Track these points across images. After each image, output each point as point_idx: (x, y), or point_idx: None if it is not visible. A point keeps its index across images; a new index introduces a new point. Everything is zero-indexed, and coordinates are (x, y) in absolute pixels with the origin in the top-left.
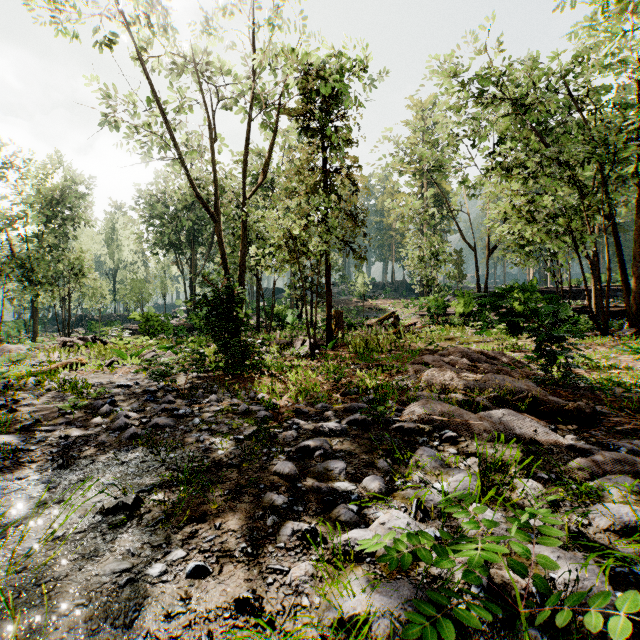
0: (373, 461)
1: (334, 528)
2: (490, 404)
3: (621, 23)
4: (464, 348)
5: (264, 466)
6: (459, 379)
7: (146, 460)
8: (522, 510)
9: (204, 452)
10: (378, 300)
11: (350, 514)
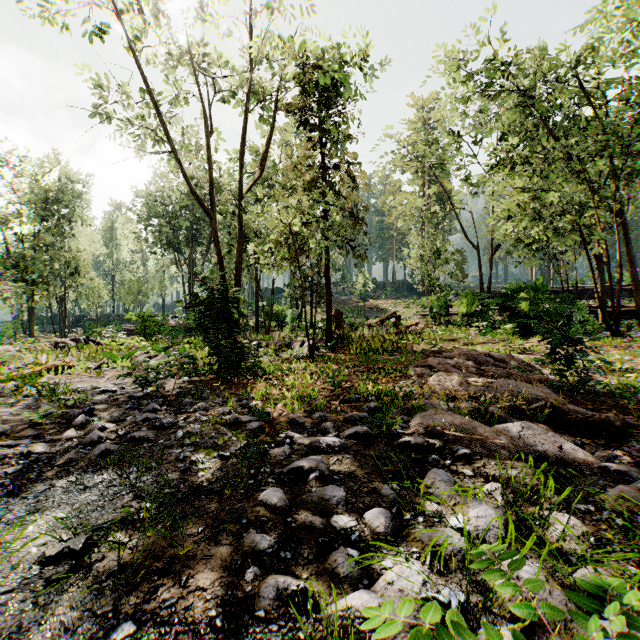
0: (377, 486)
1: (329, 585)
2: (505, 414)
3: (632, 12)
4: (470, 350)
5: (249, 493)
6: (468, 385)
7: (113, 485)
8: (562, 557)
9: (182, 474)
10: (379, 300)
11: (350, 565)
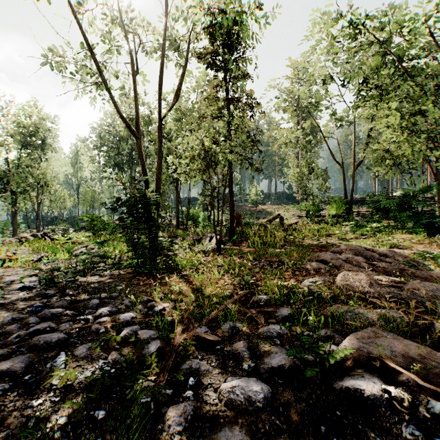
0: None
1: None
2: None
3: None
4: (355, 246)
5: None
6: (379, 286)
7: None
8: None
9: None
10: (266, 206)
11: None
